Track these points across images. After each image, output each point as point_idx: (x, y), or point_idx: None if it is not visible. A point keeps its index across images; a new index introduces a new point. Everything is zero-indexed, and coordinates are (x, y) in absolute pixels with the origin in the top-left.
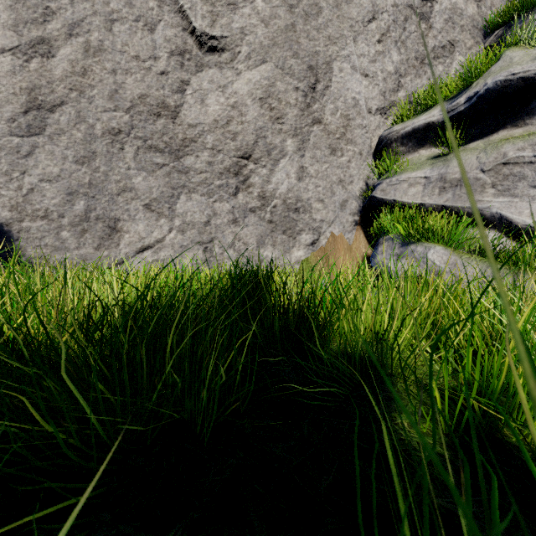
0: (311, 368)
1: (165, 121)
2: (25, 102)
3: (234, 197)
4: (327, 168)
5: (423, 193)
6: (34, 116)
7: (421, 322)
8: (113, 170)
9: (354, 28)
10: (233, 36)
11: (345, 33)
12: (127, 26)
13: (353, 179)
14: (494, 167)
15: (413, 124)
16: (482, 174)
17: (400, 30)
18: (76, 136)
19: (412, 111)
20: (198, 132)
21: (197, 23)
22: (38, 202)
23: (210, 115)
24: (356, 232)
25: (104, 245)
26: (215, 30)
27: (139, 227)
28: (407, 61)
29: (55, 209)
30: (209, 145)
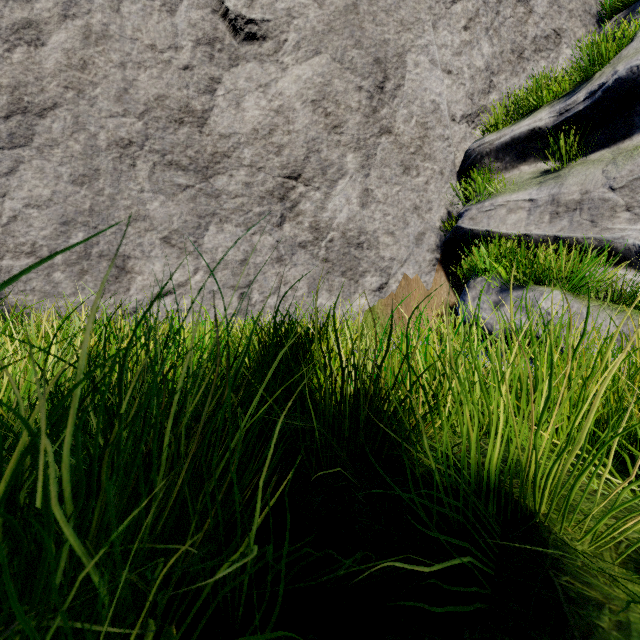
0: (399, 497)
1: (189, 129)
2: (6, 104)
3: (278, 228)
4: (398, 192)
5: (527, 220)
6: (18, 123)
7: (570, 406)
8: (121, 193)
9: (434, 11)
10: (277, 19)
11: (422, 16)
12: (140, 6)
13: (431, 206)
14: (629, 182)
15: (512, 132)
16: (612, 193)
17: (492, 14)
18: (73, 148)
19: (510, 116)
20: (233, 145)
21: (230, 3)
22: (23, 234)
23: (248, 122)
24: (435, 274)
25: (109, 290)
26: (254, 12)
27: (155, 267)
28: (501, 55)
29: (45, 243)
30: (247, 161)
